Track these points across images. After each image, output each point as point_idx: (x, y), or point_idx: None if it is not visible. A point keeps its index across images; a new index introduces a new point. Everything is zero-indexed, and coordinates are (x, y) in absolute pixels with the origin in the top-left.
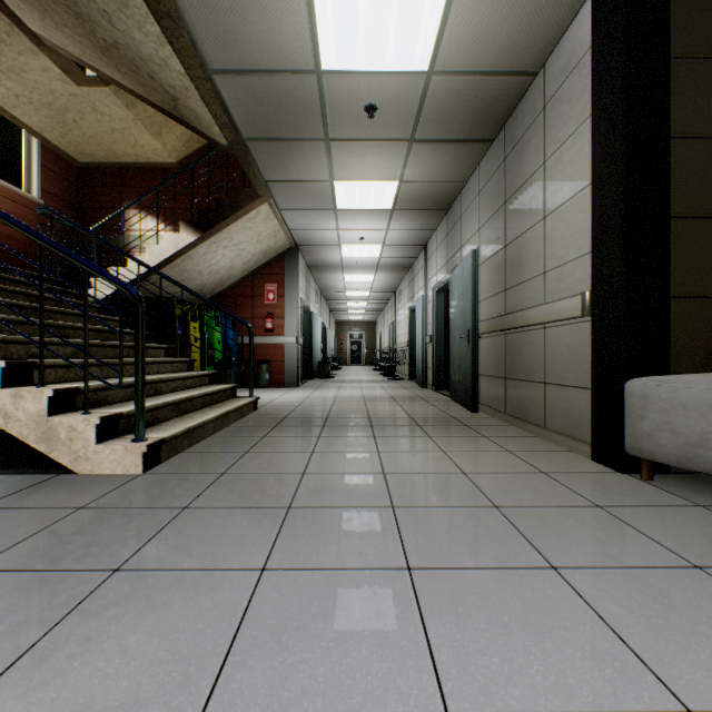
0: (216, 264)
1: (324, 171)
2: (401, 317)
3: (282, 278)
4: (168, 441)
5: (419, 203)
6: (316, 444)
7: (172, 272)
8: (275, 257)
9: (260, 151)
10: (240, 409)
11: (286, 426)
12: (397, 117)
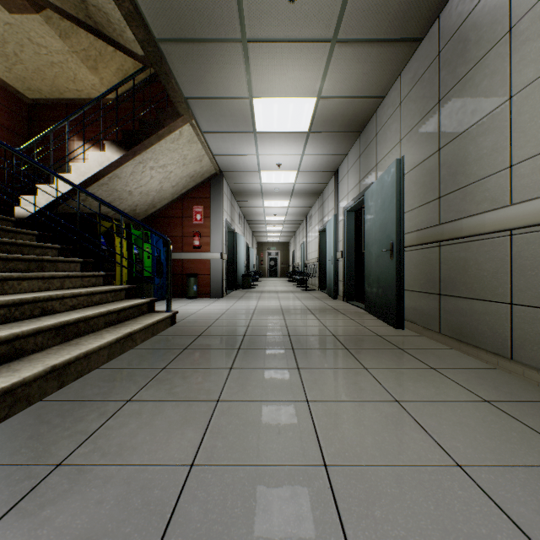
0: (145, 185)
1: (242, 85)
2: (311, 237)
3: (208, 201)
4: (2, 394)
5: (335, 124)
6: (225, 383)
7: (101, 190)
8: (202, 182)
9: (176, 58)
10: (152, 327)
11: (197, 349)
12: (321, 4)
